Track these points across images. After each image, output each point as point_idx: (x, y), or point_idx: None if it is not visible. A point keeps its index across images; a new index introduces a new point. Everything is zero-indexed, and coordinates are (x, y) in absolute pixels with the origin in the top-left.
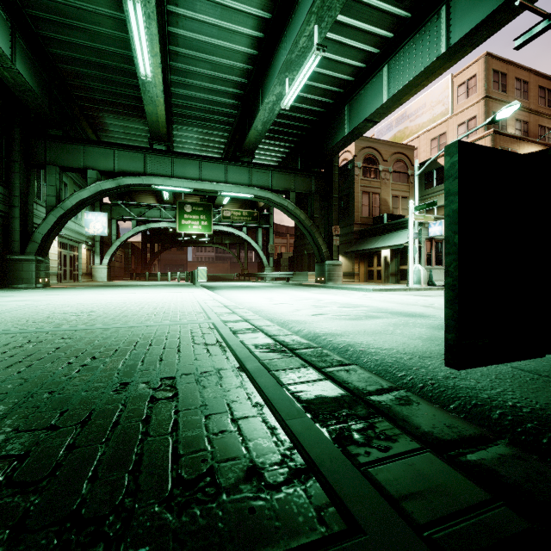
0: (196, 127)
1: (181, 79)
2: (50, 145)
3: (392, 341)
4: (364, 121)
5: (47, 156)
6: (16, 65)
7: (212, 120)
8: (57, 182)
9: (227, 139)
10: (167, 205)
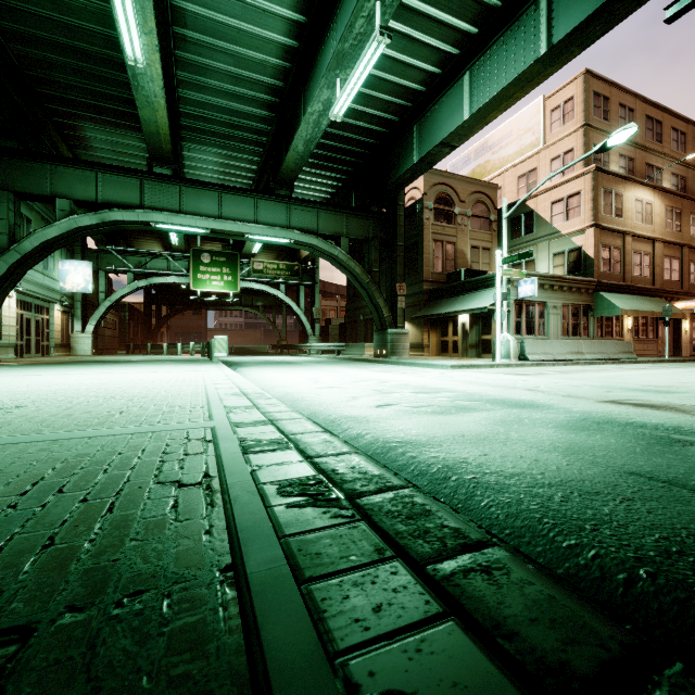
0: (215, 147)
1: (191, 77)
2: None
3: (514, 456)
4: (439, 145)
5: None
6: None
7: (236, 138)
8: (10, 214)
9: (258, 166)
10: (177, 253)
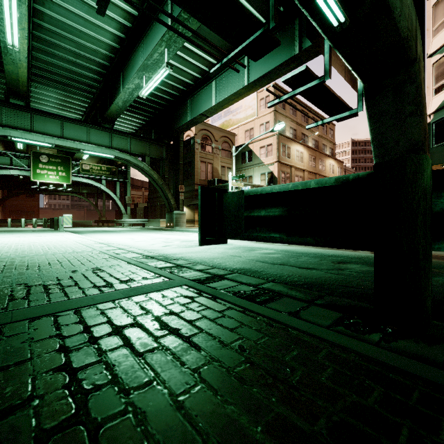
0: (57, 89)
1: (43, 47)
2: None
3: (204, 254)
4: (200, 115)
5: None
6: None
7: (74, 87)
8: None
9: (89, 105)
10: (19, 153)
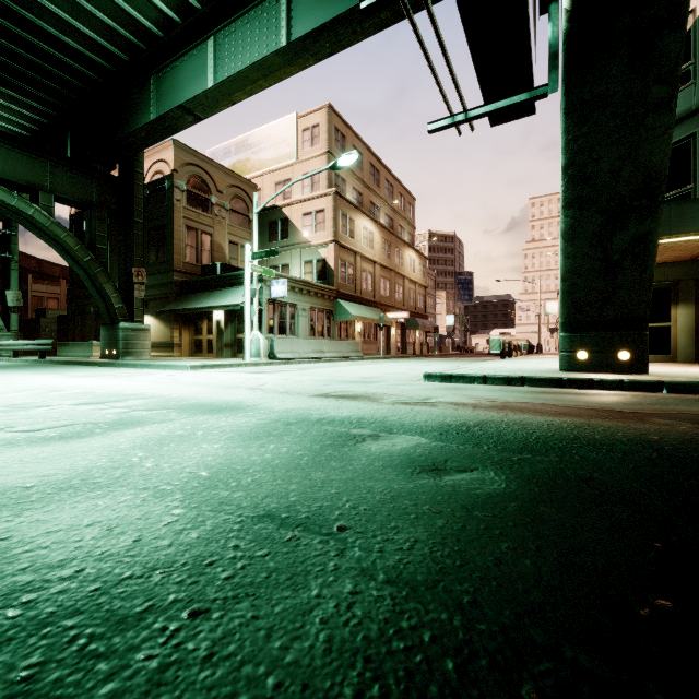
0: None
1: None
2: None
3: (76, 525)
4: (180, 109)
5: None
6: None
7: None
8: None
9: None
10: None
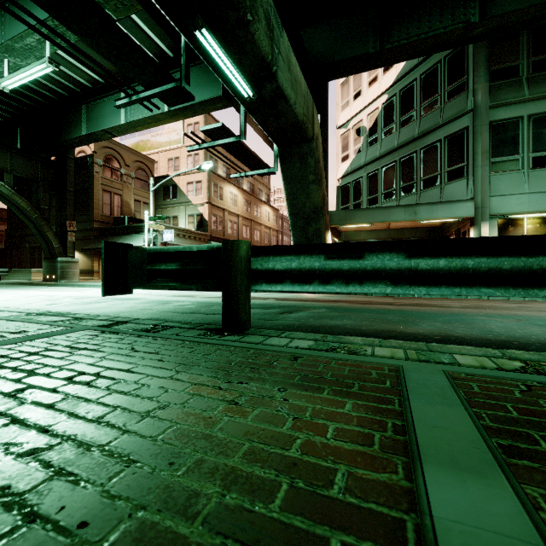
0: None
1: None
2: None
3: (108, 310)
4: (103, 131)
5: None
6: None
7: None
8: None
9: None
10: None
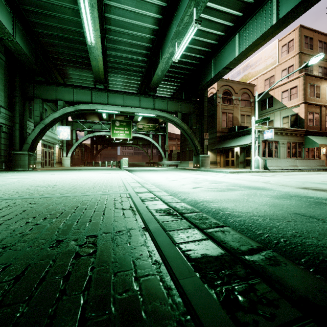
0: (122, 75)
1: (112, 45)
2: (36, 87)
3: (248, 206)
4: (224, 68)
5: (35, 93)
6: (16, 38)
7: (131, 70)
8: (40, 108)
9: (140, 82)
10: (105, 121)
